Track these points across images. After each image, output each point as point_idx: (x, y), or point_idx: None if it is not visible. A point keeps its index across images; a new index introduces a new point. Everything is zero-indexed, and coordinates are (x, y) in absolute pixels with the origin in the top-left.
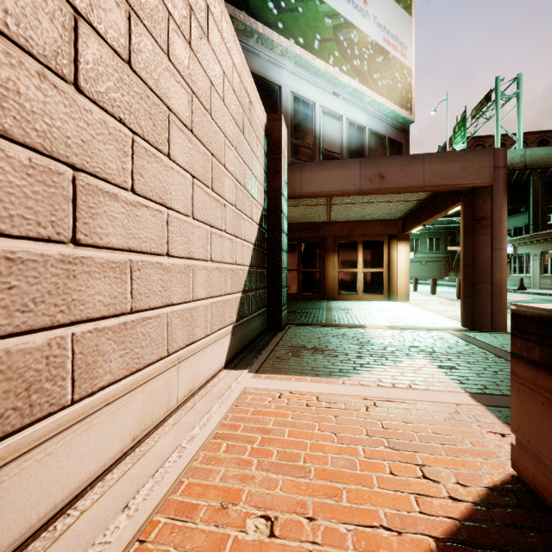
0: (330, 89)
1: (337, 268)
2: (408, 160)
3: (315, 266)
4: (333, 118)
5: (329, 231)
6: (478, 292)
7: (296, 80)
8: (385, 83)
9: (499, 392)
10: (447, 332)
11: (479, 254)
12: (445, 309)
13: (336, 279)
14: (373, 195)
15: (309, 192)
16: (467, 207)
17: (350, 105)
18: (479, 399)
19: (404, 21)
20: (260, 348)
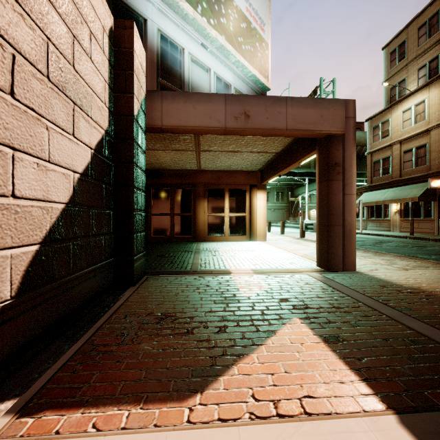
0: (199, 39)
1: (207, 212)
2: (272, 102)
3: (187, 211)
4: (201, 68)
5: (200, 179)
6: (332, 234)
7: (163, 19)
8: (247, 48)
9: (430, 399)
10: (308, 274)
11: (334, 199)
12: (296, 247)
13: (206, 223)
14: (237, 143)
15: (170, 125)
16: (323, 154)
17: (218, 61)
18: (421, 435)
19: (263, 1)
20: (82, 326)
